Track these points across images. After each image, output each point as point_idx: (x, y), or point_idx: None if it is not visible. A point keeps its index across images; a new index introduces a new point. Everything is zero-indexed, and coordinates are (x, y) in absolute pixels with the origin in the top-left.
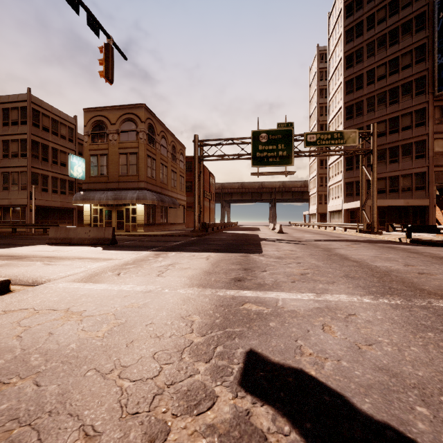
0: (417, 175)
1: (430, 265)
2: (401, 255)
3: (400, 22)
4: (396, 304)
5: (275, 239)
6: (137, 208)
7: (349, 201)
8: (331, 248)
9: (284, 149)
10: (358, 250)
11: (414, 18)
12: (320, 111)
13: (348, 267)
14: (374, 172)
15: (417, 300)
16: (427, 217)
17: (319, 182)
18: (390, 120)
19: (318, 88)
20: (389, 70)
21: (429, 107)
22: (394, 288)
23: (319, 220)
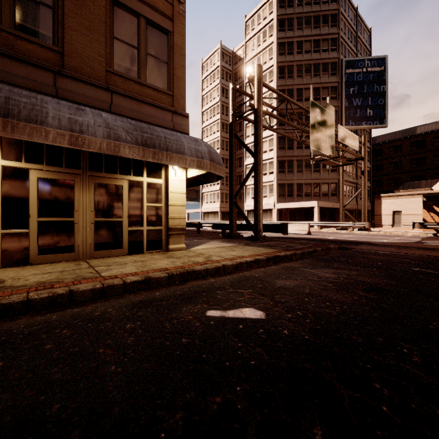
0: (332, 184)
1: None
2: None
3: (321, 61)
4: None
5: (415, 242)
6: (169, 183)
7: (282, 201)
8: None
9: (330, 135)
10: None
11: (330, 63)
12: (222, 109)
13: None
14: (366, 177)
15: None
16: (338, 217)
17: (221, 180)
18: None
19: (221, 84)
20: (313, 96)
21: None
22: None
23: (221, 218)
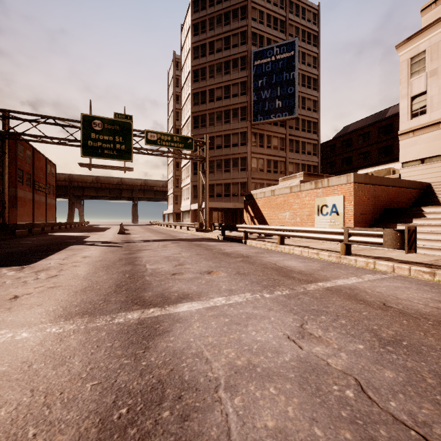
0: (242, 184)
1: (199, 262)
2: (192, 253)
3: (231, 57)
4: (58, 334)
5: (99, 241)
6: None
7: (196, 202)
8: (140, 250)
9: (122, 142)
10: (164, 251)
11: (240, 58)
12: (176, 115)
13: (110, 275)
14: (206, 177)
15: (105, 317)
16: None
17: (175, 183)
18: (225, 136)
19: (174, 93)
20: (224, 94)
21: (248, 132)
22: (110, 301)
23: (175, 219)
